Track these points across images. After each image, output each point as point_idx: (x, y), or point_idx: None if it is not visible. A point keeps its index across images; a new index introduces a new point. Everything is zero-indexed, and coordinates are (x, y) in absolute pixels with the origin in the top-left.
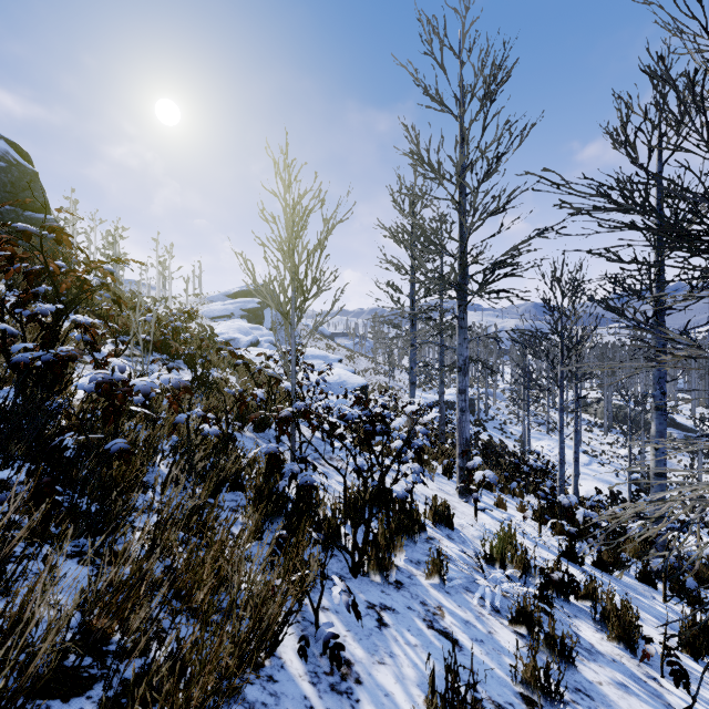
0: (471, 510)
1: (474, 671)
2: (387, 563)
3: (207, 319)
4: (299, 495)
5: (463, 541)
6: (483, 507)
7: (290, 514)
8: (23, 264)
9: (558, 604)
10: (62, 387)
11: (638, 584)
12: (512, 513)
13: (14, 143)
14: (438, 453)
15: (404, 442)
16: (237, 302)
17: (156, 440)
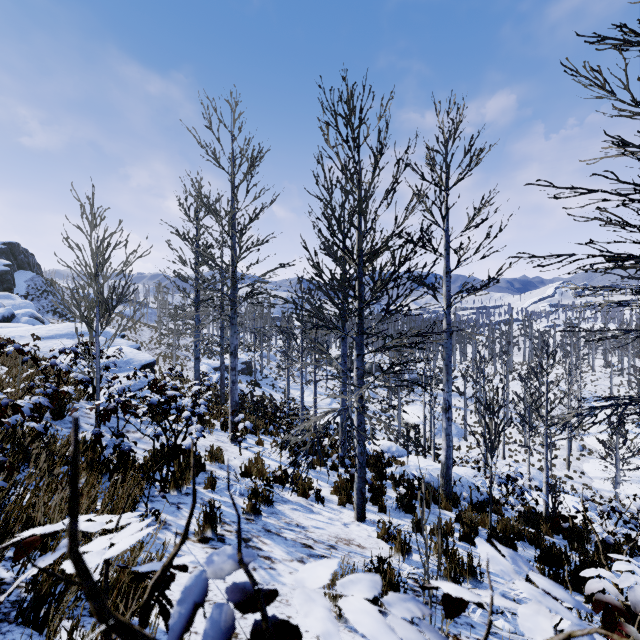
0: (238, 450)
1: (225, 515)
2: (181, 483)
3: None
4: (120, 457)
5: (230, 468)
6: (247, 447)
7: (114, 470)
8: None
9: (277, 486)
10: None
11: (330, 471)
12: (267, 447)
13: None
14: (218, 413)
15: (191, 414)
16: None
17: None
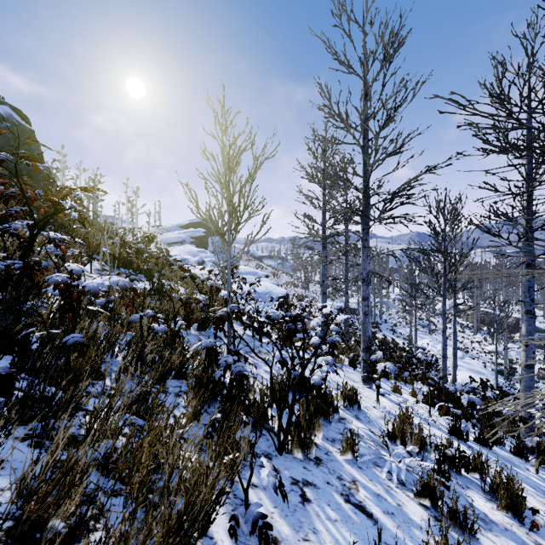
0: (373, 394)
1: None
2: (308, 442)
3: (165, 245)
4: (233, 383)
5: (369, 420)
6: (383, 392)
7: (225, 399)
8: (1, 186)
9: (453, 477)
10: (41, 292)
11: (513, 457)
12: (406, 397)
13: (17, 108)
14: (344, 348)
15: (323, 338)
16: (188, 232)
17: (117, 336)
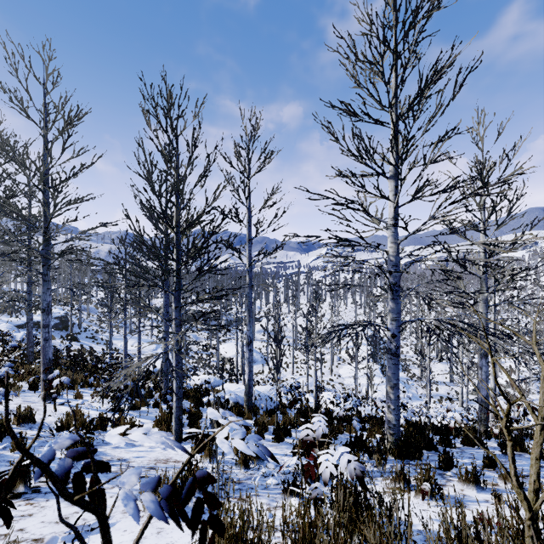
0: (53, 407)
1: None
2: None
3: None
4: None
5: (43, 426)
6: (63, 402)
7: None
8: None
9: (98, 432)
10: None
11: (153, 409)
12: (87, 399)
13: None
14: (25, 374)
15: None
16: None
17: None
